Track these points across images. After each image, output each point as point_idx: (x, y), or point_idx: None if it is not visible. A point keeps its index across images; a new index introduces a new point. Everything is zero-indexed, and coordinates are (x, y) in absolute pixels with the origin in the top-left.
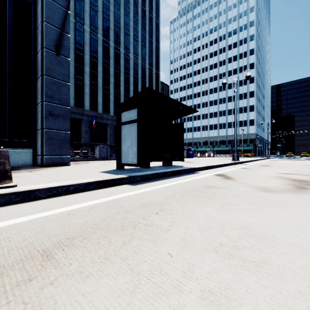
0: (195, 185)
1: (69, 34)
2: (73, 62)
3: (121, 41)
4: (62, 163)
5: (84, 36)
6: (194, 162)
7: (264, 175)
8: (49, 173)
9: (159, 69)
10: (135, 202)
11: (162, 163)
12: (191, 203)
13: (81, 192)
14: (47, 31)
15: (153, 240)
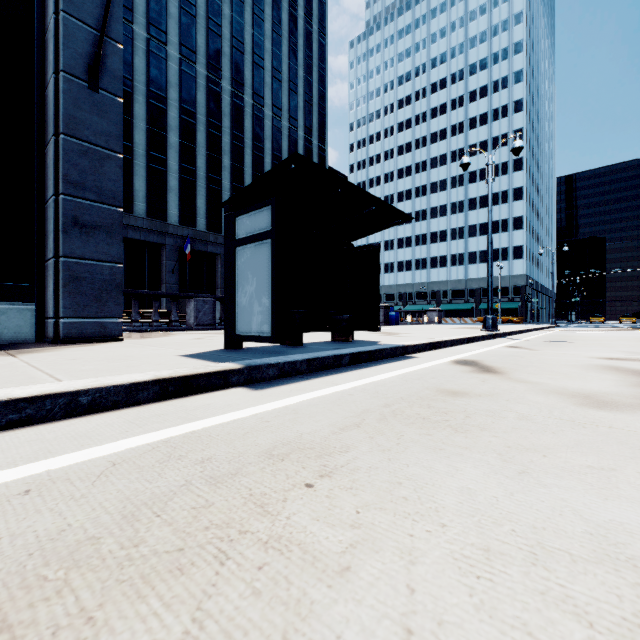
0: (412, 388)
1: (119, 44)
2: (145, 122)
3: (246, 80)
4: (104, 335)
5: (166, 67)
6: (402, 335)
7: (568, 363)
8: (55, 359)
9: (326, 139)
10: (251, 443)
11: (330, 337)
12: (411, 446)
13: (113, 410)
14: (68, 33)
15: (281, 639)
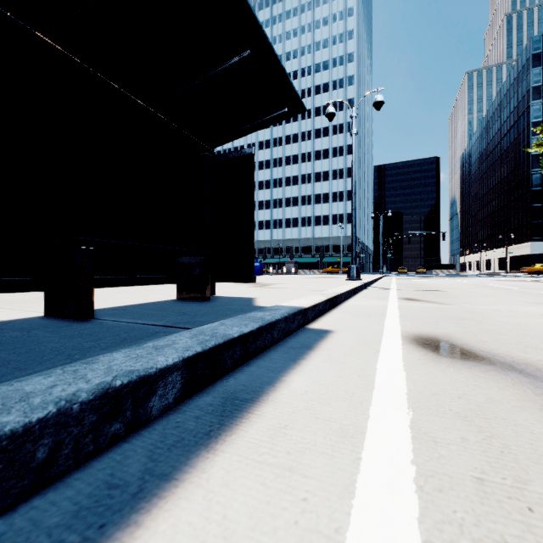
0: None
1: None
2: None
3: None
4: None
5: None
6: (276, 286)
7: None
8: None
9: None
10: None
11: None
12: None
13: None
14: None
15: None
